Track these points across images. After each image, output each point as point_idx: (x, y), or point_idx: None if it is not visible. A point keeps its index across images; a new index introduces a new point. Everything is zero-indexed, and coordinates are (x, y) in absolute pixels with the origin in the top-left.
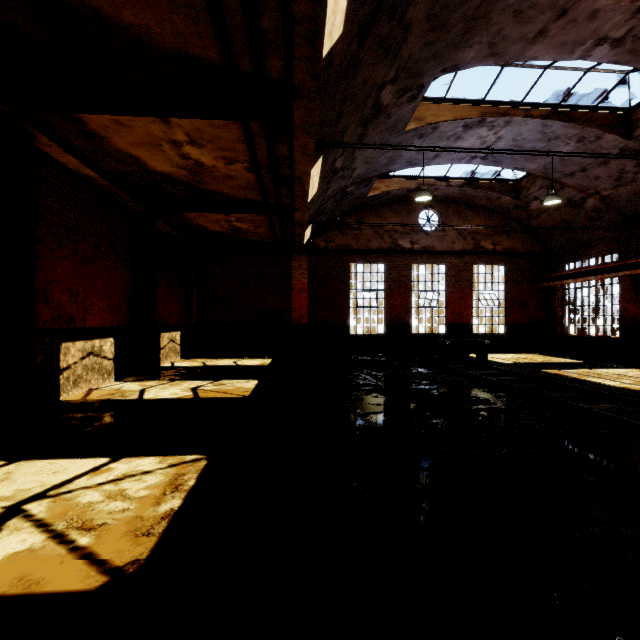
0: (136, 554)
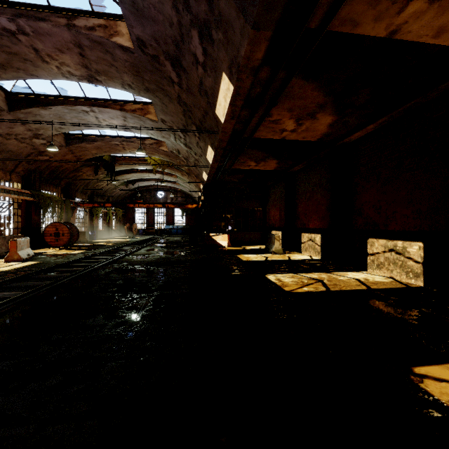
0: (429, 386)
